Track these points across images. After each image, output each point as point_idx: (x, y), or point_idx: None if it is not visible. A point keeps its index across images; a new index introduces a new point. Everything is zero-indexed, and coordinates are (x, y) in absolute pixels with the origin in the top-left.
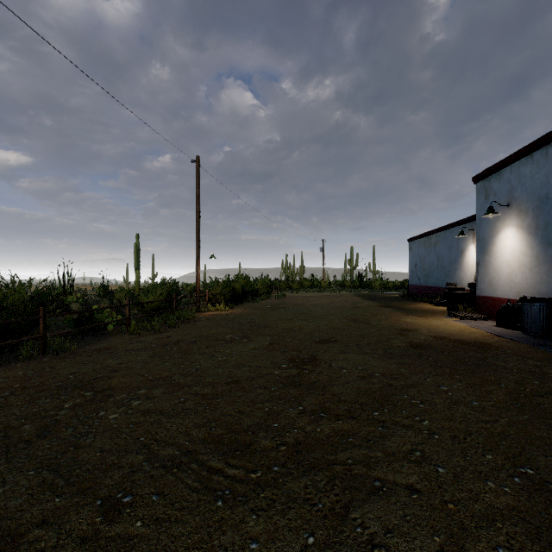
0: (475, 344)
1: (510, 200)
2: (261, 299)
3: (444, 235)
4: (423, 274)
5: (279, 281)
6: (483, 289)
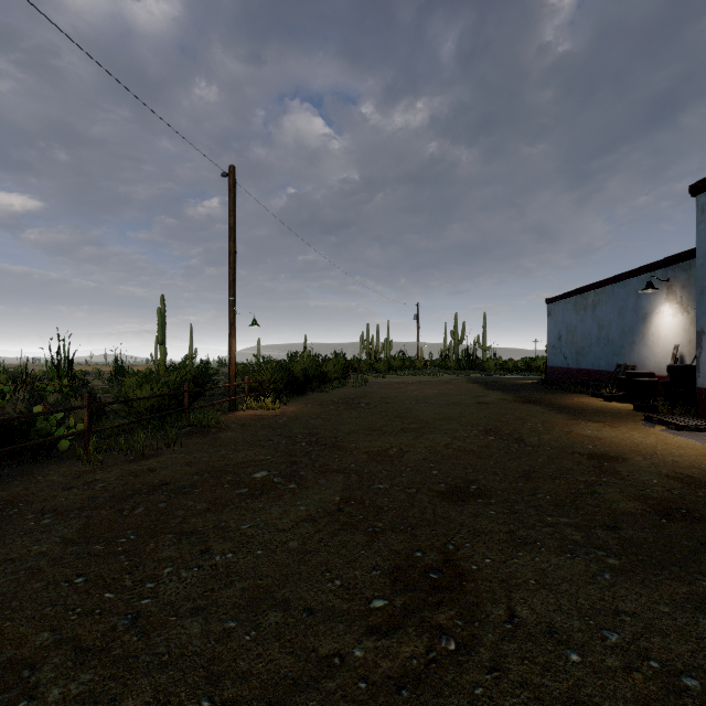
0: None
1: None
2: (333, 388)
3: (611, 290)
4: (572, 351)
5: (359, 360)
6: None
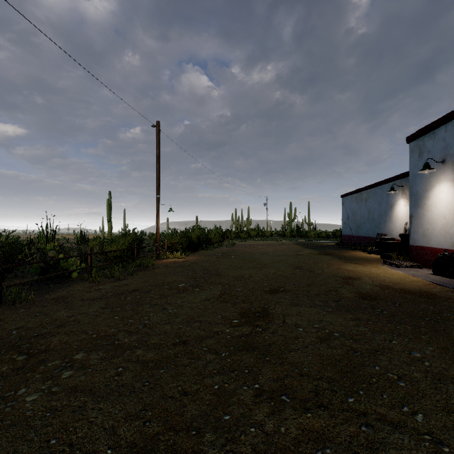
0: (422, 294)
1: (445, 157)
2: (214, 247)
3: (375, 191)
4: (354, 226)
5: (230, 231)
6: (416, 239)
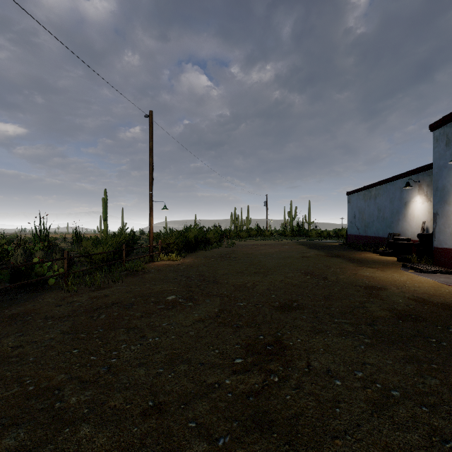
0: None
1: None
2: (213, 248)
3: (385, 187)
4: (362, 225)
5: (229, 231)
6: (443, 240)
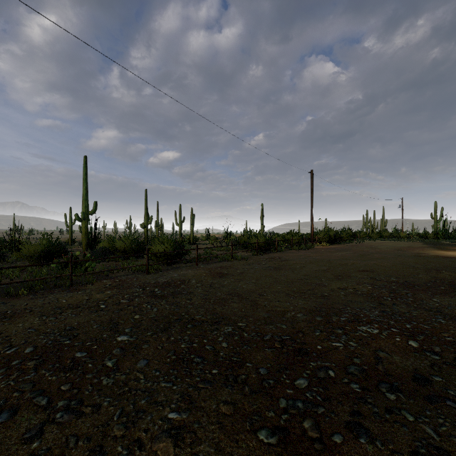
0: (450, 257)
1: None
2: (346, 242)
3: None
4: None
5: (359, 232)
6: None
